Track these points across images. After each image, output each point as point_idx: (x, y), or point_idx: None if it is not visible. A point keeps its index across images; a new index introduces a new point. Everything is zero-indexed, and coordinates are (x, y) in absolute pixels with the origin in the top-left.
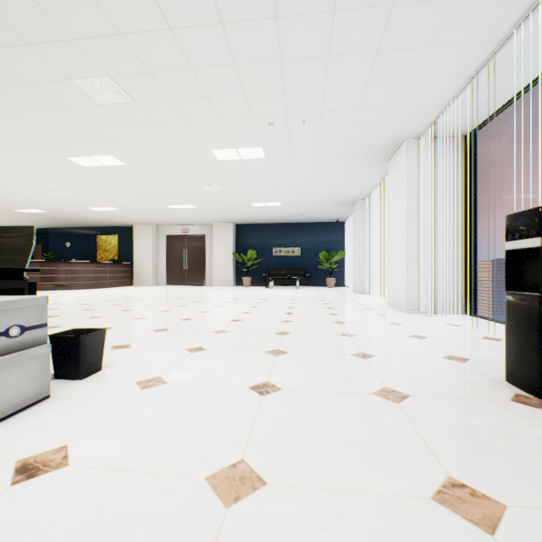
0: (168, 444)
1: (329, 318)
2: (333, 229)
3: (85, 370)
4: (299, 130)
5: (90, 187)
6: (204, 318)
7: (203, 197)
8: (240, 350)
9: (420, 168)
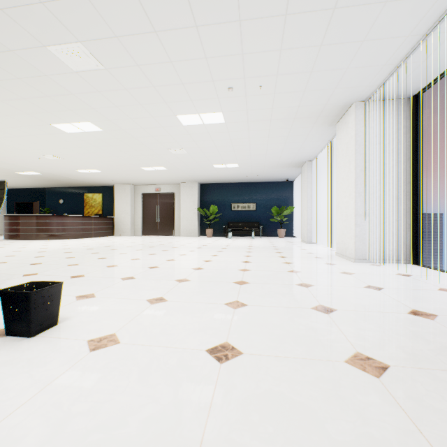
0: (100, 444)
1: (284, 267)
2: (283, 188)
3: (37, 326)
4: (256, 95)
5: (75, 152)
6: (169, 267)
7: (171, 160)
8: (199, 301)
9: (367, 129)
